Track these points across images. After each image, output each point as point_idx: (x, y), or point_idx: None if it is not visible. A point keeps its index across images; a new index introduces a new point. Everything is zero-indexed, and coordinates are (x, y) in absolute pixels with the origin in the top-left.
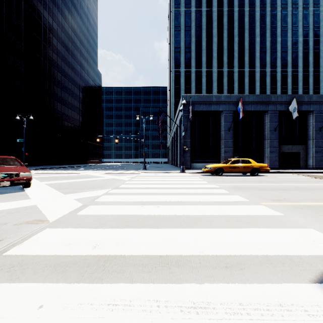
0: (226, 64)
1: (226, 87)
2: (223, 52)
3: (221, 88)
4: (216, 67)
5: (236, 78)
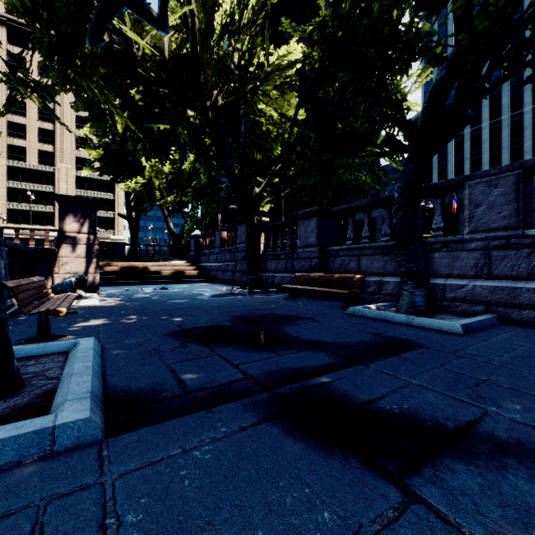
0: (506, 108)
1: (506, 143)
2: (501, 92)
3: (497, 148)
4: (487, 119)
5: (528, 122)
